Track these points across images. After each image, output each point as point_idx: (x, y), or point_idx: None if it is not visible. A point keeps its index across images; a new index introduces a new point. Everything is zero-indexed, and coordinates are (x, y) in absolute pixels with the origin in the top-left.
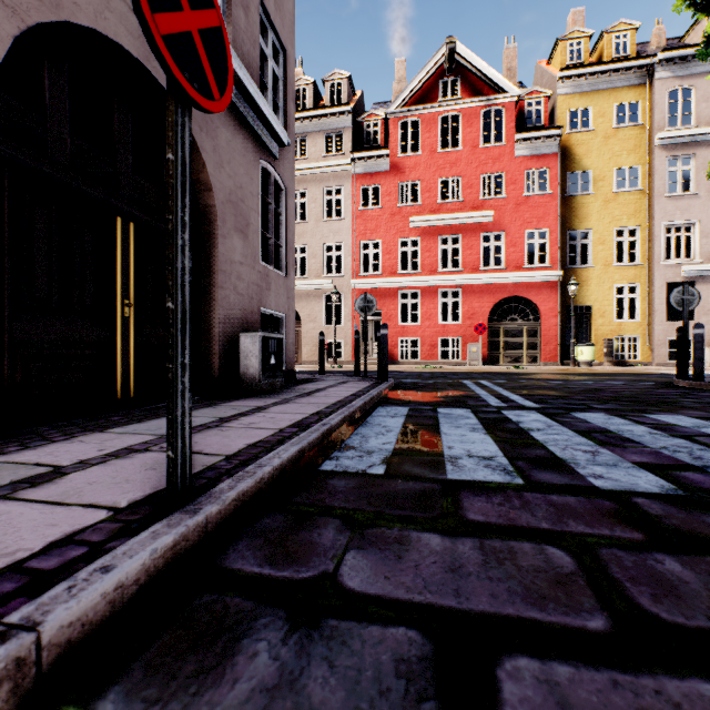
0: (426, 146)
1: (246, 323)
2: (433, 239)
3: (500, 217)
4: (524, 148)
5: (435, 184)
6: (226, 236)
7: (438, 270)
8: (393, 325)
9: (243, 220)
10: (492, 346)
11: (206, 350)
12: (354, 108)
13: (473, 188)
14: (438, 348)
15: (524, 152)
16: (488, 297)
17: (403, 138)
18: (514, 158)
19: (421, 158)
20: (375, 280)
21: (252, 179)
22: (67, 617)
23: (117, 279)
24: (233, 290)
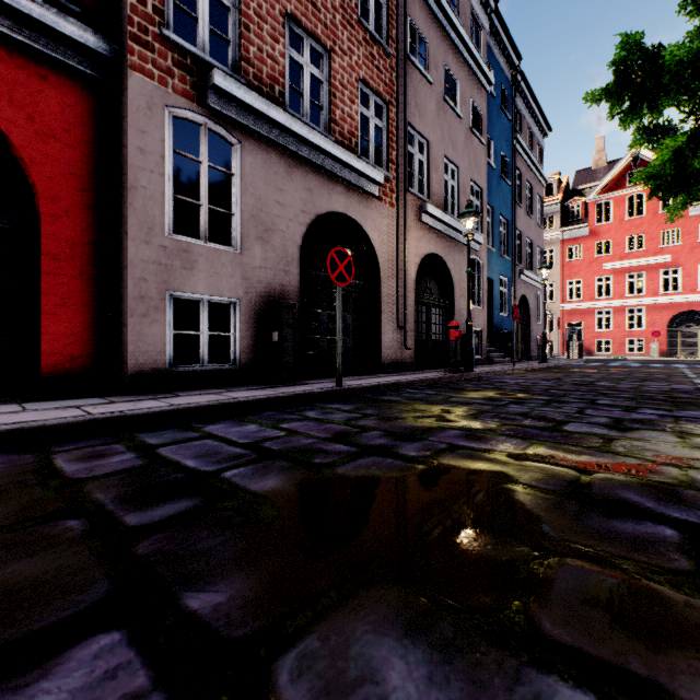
0: (616, 217)
1: (534, 341)
2: (621, 276)
3: (677, 258)
4: (697, 209)
5: (623, 241)
6: (532, 320)
7: (625, 295)
8: (590, 331)
9: (534, 313)
10: (670, 344)
11: (527, 349)
12: (562, 197)
13: (653, 240)
14: (625, 346)
15: (697, 212)
16: (666, 312)
17: (599, 208)
18: (688, 217)
19: (611, 225)
20: (577, 304)
21: (535, 300)
22: (559, 362)
23: (518, 336)
24: (532, 333)
